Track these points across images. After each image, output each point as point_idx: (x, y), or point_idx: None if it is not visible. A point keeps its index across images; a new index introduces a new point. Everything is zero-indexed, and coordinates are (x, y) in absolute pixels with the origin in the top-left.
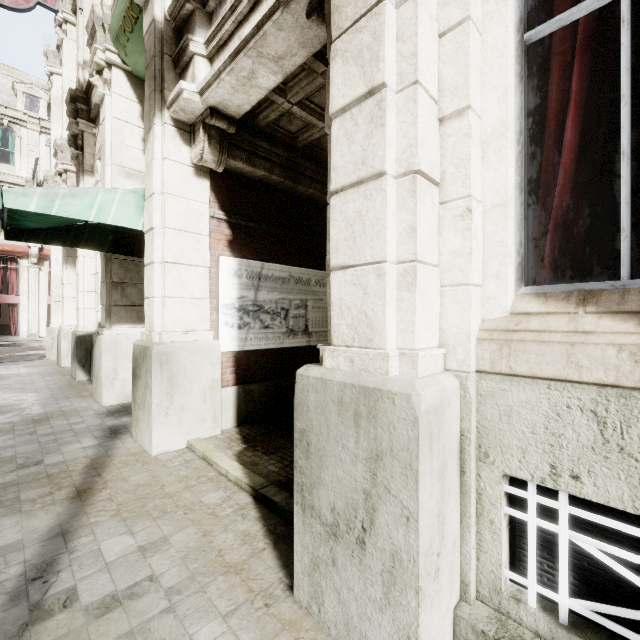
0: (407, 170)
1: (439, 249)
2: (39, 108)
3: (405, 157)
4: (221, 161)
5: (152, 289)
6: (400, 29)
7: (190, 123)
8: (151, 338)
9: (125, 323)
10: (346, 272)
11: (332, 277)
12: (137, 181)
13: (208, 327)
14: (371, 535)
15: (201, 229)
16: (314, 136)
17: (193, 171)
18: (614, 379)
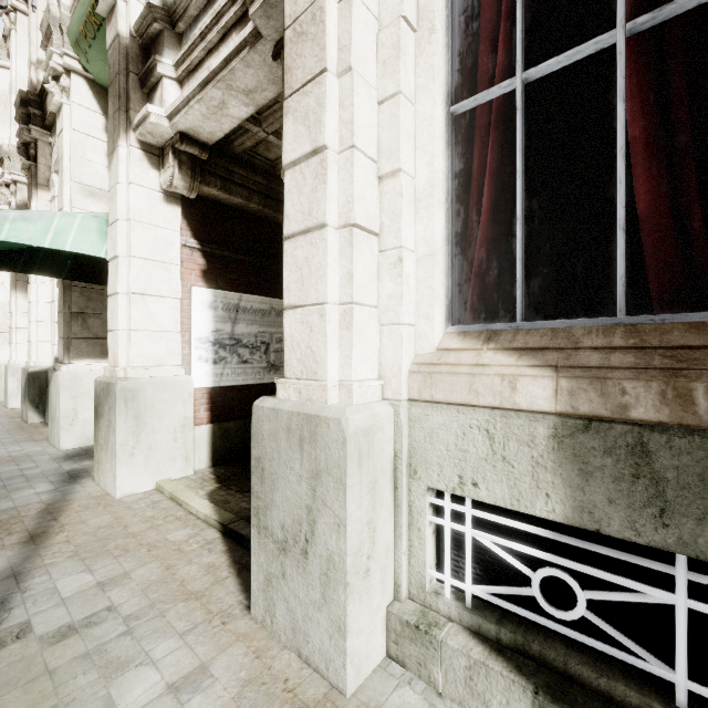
0: (346, 223)
1: (378, 292)
2: None
3: (344, 211)
4: (193, 188)
5: (116, 321)
6: (341, 97)
7: (159, 146)
8: (115, 374)
9: (87, 358)
10: (296, 311)
11: (285, 315)
12: (101, 201)
13: (179, 362)
14: (312, 545)
15: (171, 258)
16: None
17: (162, 197)
18: (499, 403)
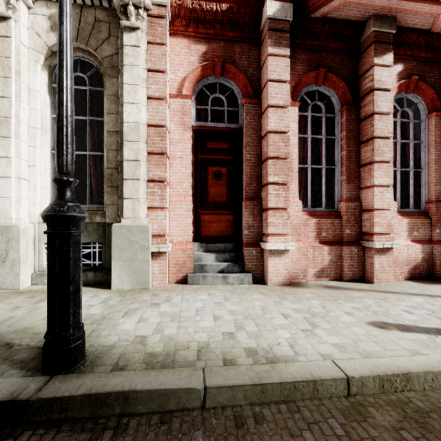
0: (18, 177)
1: (29, 195)
2: None
3: (18, 174)
4: None
5: None
6: (16, 145)
7: None
8: None
9: None
10: None
11: None
12: None
13: None
14: (7, 258)
15: None
16: None
17: None
18: None
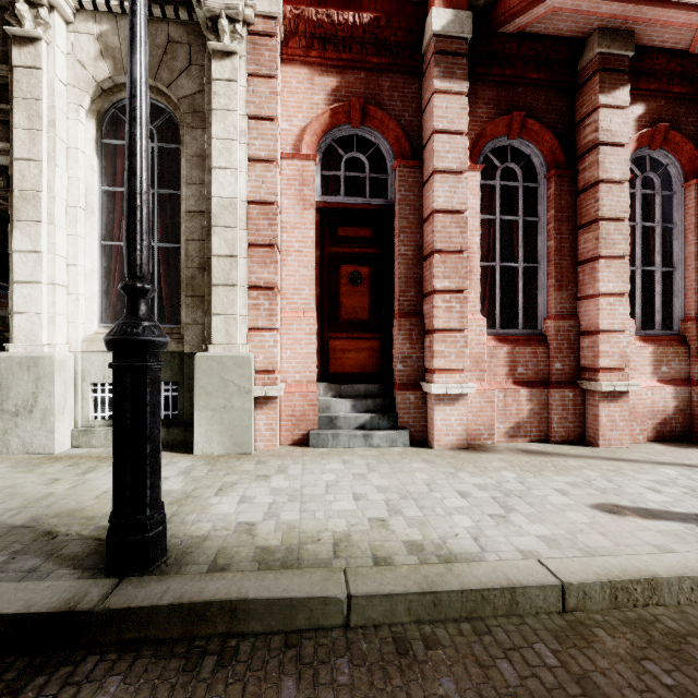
0: (52, 283)
1: (67, 310)
2: None
3: (51, 278)
4: None
5: None
6: (49, 233)
7: None
8: None
9: None
10: (23, 315)
11: (15, 316)
12: None
13: None
14: (36, 407)
15: None
16: None
17: None
18: None
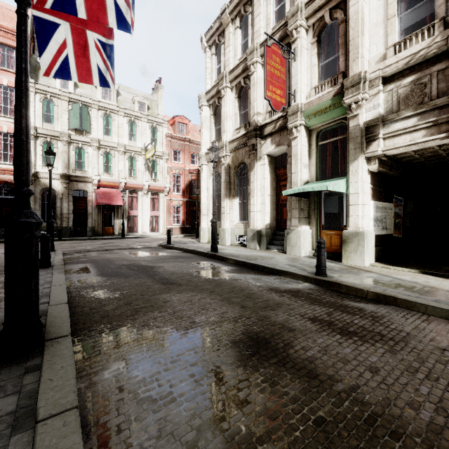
0: None
1: None
2: (144, 109)
3: None
4: (378, 169)
5: (357, 213)
6: None
7: (368, 157)
8: (359, 229)
9: (304, 225)
10: None
11: None
12: (306, 168)
13: (370, 226)
14: None
15: (368, 192)
16: (405, 156)
17: (367, 173)
18: None
